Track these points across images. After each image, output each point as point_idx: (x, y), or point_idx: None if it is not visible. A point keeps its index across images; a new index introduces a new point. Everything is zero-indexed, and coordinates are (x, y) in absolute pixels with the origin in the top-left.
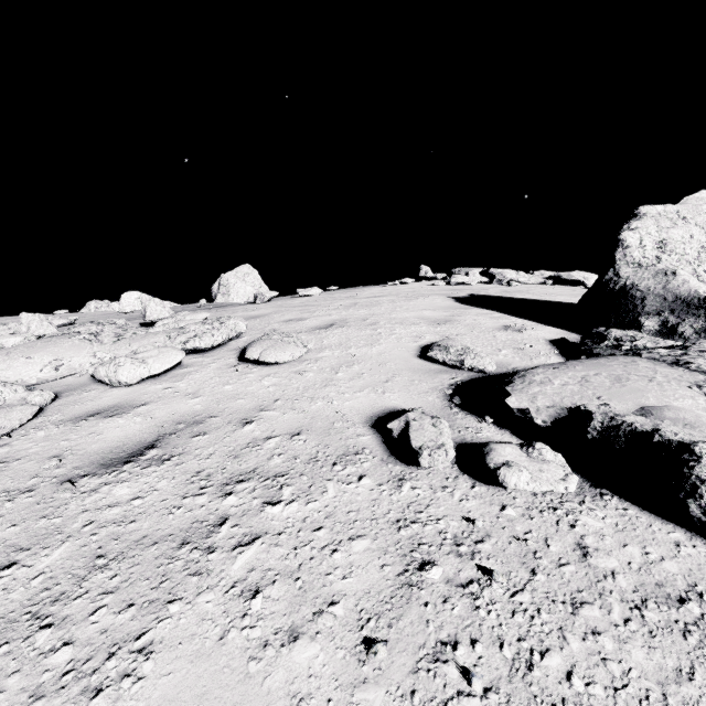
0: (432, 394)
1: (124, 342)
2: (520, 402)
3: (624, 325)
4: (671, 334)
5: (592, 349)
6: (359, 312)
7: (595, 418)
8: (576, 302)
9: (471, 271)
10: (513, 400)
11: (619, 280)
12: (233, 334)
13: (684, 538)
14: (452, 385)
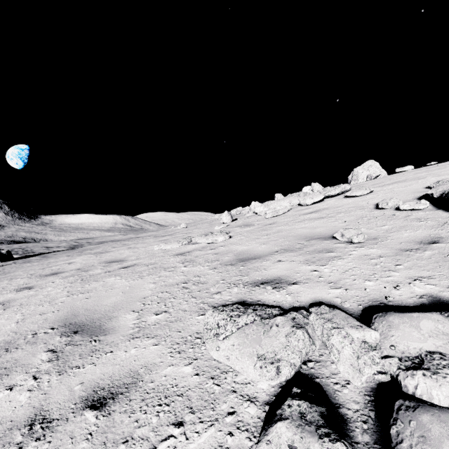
0: (411, 197)
1: (306, 196)
2: (431, 191)
3: None
4: None
5: None
6: (420, 174)
7: (446, 190)
8: None
9: None
10: (429, 191)
11: None
12: (343, 190)
13: (446, 214)
14: (426, 194)
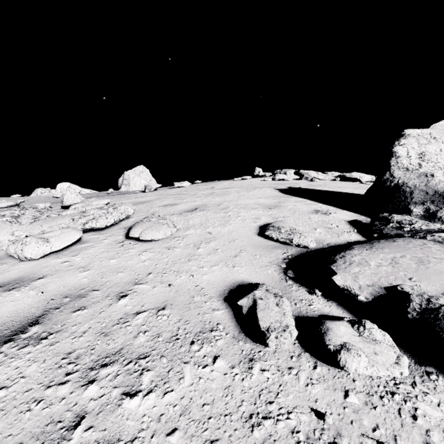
0: (271, 267)
1: (37, 223)
2: (344, 280)
3: (399, 211)
4: (432, 218)
5: (382, 229)
6: (215, 199)
7: (413, 300)
8: (358, 193)
9: (288, 172)
10: (339, 279)
11: (393, 180)
12: (123, 217)
13: None
14: (285, 259)
